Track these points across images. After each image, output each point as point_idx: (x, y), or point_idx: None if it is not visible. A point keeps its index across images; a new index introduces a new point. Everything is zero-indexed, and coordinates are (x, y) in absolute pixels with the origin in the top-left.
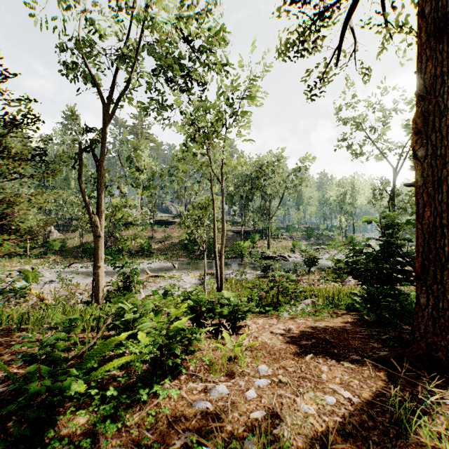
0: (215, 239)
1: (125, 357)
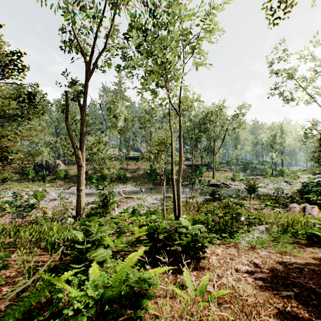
0: (172, 167)
1: None
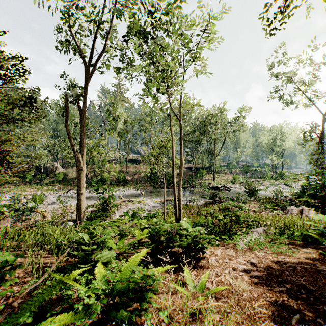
0: (173, 171)
1: (61, 315)
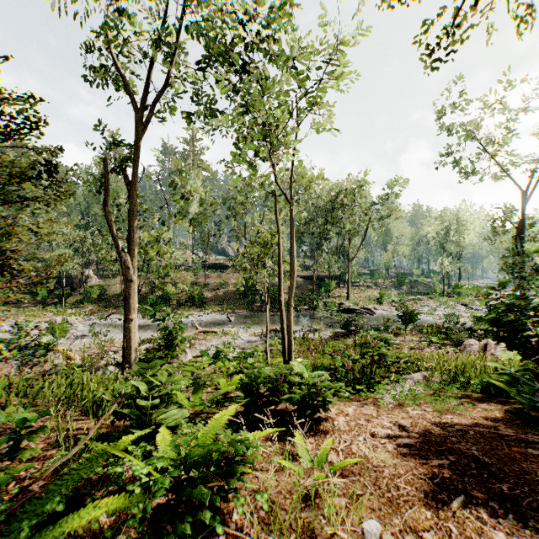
0: (279, 283)
1: (110, 499)
